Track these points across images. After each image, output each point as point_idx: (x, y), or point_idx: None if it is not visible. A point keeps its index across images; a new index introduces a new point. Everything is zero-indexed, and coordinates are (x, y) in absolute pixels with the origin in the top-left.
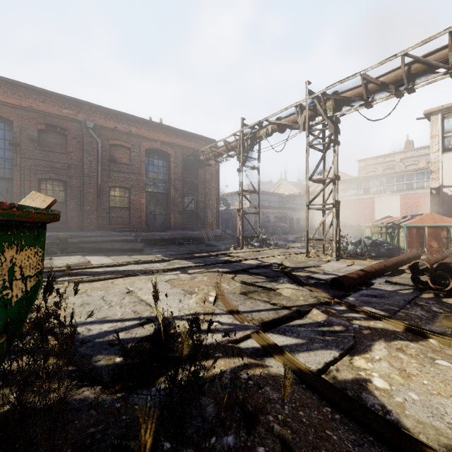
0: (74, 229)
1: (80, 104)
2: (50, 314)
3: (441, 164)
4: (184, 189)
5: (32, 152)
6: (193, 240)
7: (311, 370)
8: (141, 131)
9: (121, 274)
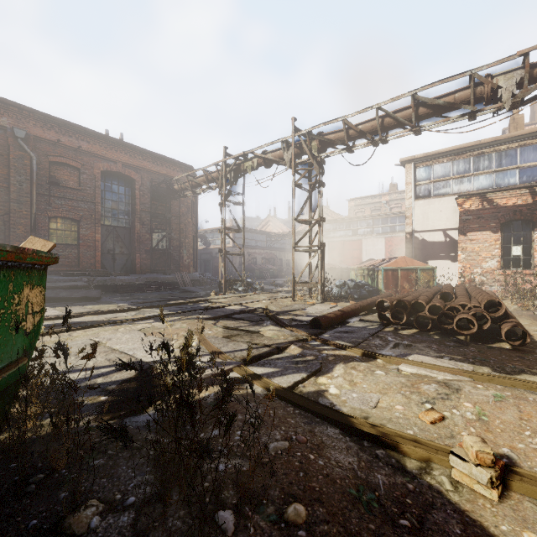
0: None
1: (5, 104)
2: (42, 351)
3: (413, 211)
4: (153, 224)
5: None
6: (165, 285)
7: (282, 387)
8: (95, 148)
9: (77, 326)
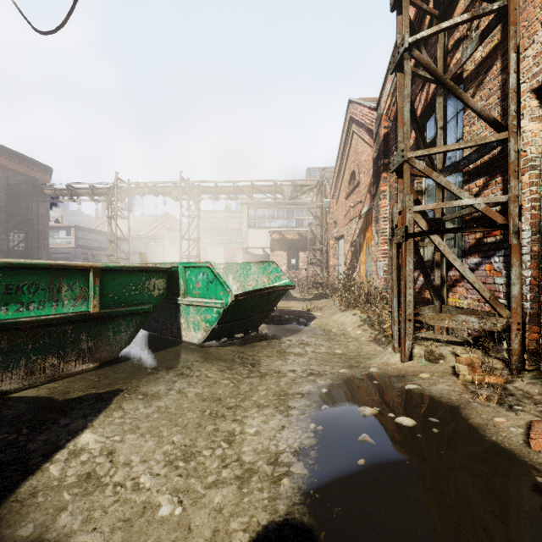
0: None
1: None
2: None
3: (247, 235)
4: (10, 223)
5: None
6: None
7: None
8: None
9: None
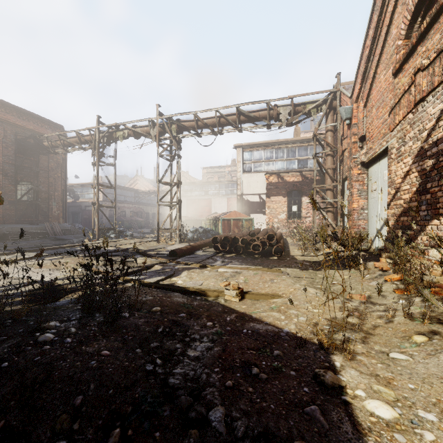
0: None
1: None
2: None
3: (242, 180)
4: (19, 176)
5: None
6: (33, 235)
7: (149, 282)
8: None
9: None
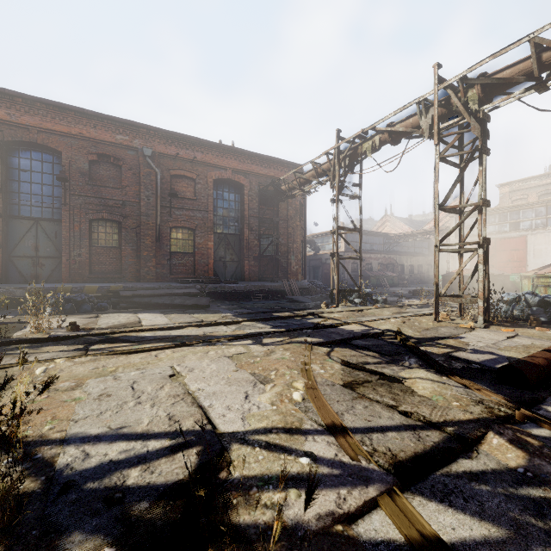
0: (129, 280)
1: (136, 127)
2: None
3: None
4: (261, 229)
5: (83, 188)
6: (273, 294)
7: None
8: (208, 158)
9: (172, 341)
